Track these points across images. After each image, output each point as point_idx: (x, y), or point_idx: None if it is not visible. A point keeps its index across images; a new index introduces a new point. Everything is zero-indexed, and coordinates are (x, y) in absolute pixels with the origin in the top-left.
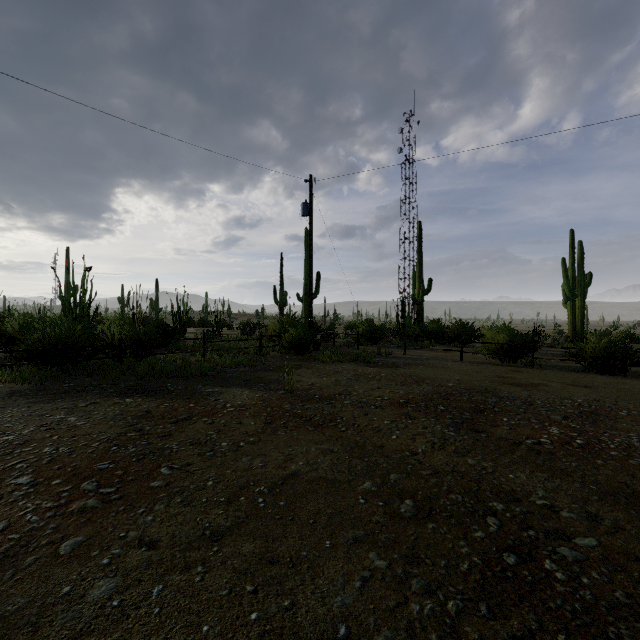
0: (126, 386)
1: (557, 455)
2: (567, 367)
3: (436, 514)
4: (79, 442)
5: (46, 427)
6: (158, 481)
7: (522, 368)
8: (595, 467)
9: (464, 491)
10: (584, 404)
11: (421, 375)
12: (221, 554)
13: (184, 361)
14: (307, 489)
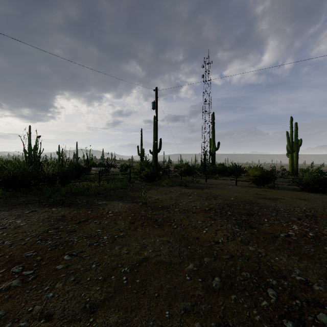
0: (54, 200)
1: (301, 244)
2: (292, 188)
3: (235, 288)
4: (18, 237)
5: (2, 227)
6: (61, 265)
7: (268, 189)
8: (325, 252)
9: (250, 270)
10: (307, 210)
11: (216, 193)
12: (95, 325)
13: (88, 186)
14: (154, 269)
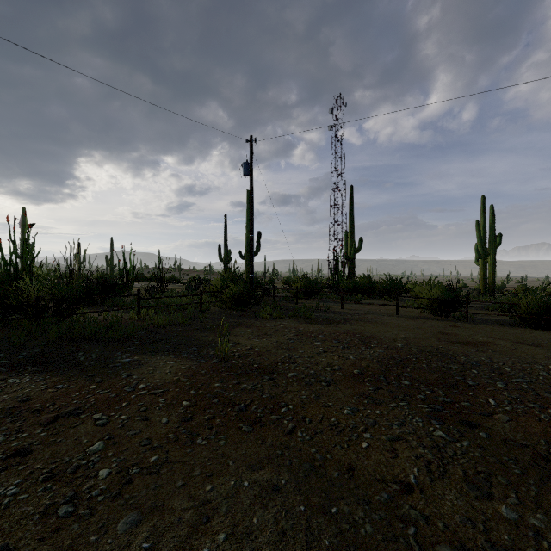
0: (26, 355)
1: None
2: (497, 321)
3: None
4: None
5: None
6: None
7: (457, 322)
8: None
9: None
10: None
11: (365, 333)
12: None
13: (112, 321)
14: None
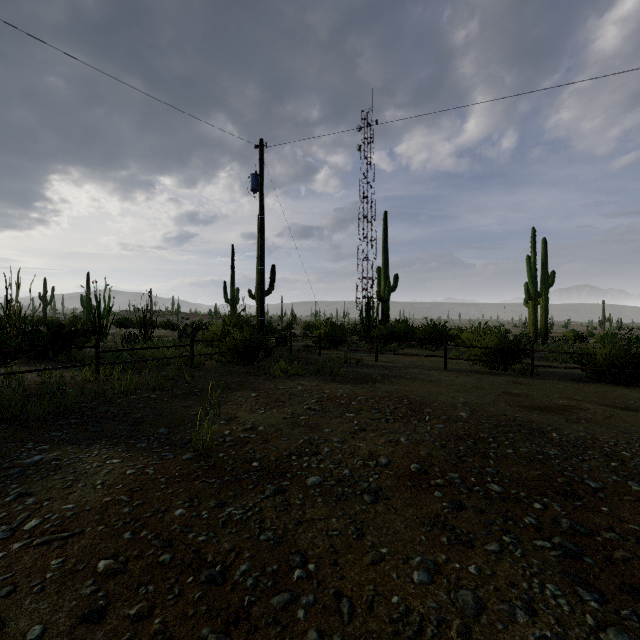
0: None
1: None
2: (565, 375)
3: None
4: None
5: None
6: None
7: (520, 378)
8: None
9: None
10: None
11: (413, 397)
12: None
13: (45, 386)
14: None
